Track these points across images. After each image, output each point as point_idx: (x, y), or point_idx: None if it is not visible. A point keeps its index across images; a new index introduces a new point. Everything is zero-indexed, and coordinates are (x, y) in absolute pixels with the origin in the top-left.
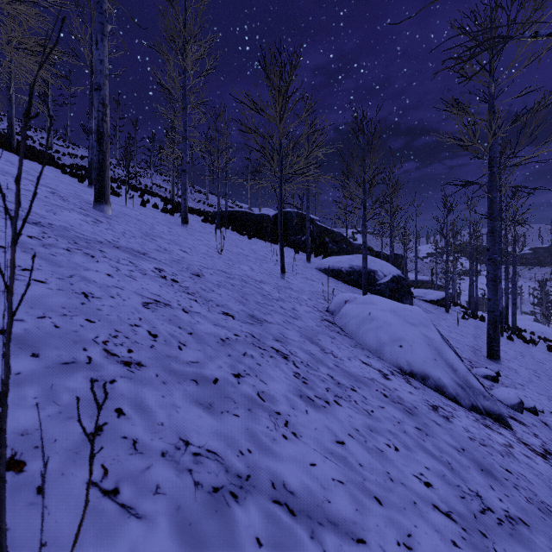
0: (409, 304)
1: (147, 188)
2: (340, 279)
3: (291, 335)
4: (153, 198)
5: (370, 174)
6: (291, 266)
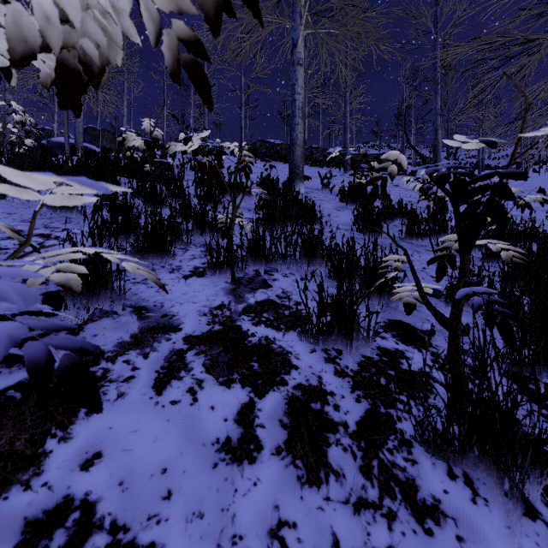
0: None
1: None
2: None
3: None
4: None
5: None
6: None
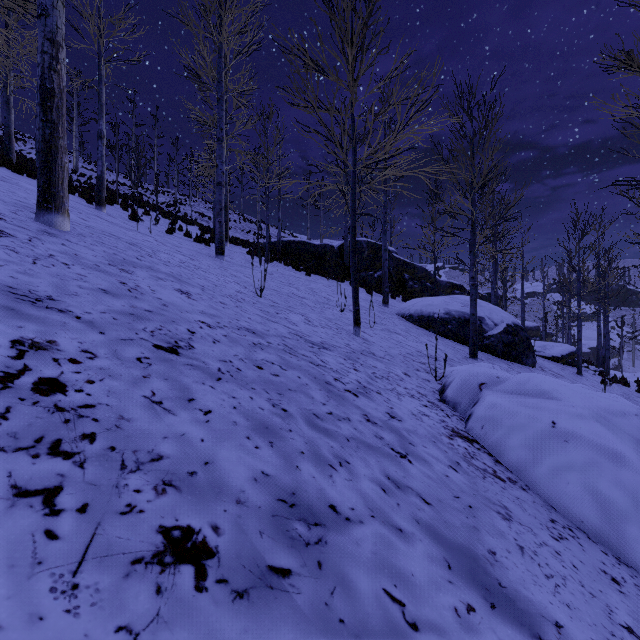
0: (530, 364)
1: (186, 216)
2: (432, 330)
3: (422, 587)
4: (190, 227)
5: (483, 177)
6: (365, 312)
